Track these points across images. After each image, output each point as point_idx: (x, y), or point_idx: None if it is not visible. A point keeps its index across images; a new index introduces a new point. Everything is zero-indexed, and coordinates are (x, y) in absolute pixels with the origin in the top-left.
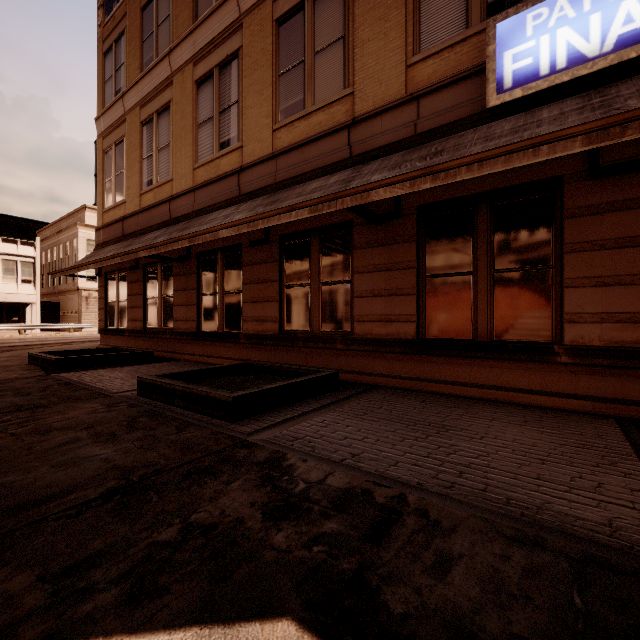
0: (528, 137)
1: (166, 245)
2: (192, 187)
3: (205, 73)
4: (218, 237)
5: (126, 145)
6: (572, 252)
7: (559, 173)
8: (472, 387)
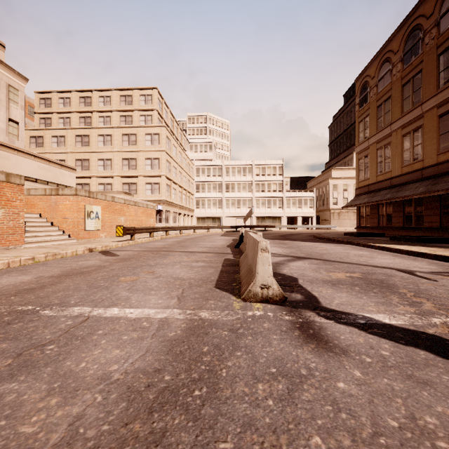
0: None
1: (393, 199)
2: (400, 174)
3: (406, 133)
4: (412, 198)
5: (369, 157)
6: None
7: None
8: None
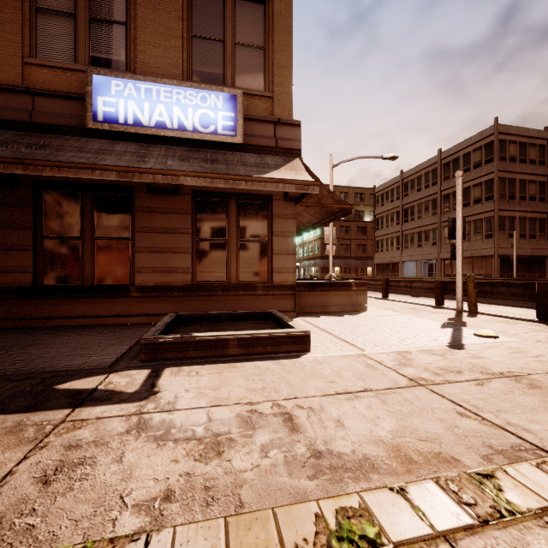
0: (99, 160)
1: None
2: None
3: None
4: None
5: None
6: (139, 232)
7: (133, 184)
8: (79, 318)
